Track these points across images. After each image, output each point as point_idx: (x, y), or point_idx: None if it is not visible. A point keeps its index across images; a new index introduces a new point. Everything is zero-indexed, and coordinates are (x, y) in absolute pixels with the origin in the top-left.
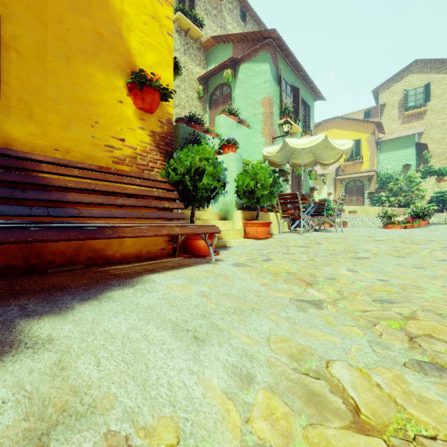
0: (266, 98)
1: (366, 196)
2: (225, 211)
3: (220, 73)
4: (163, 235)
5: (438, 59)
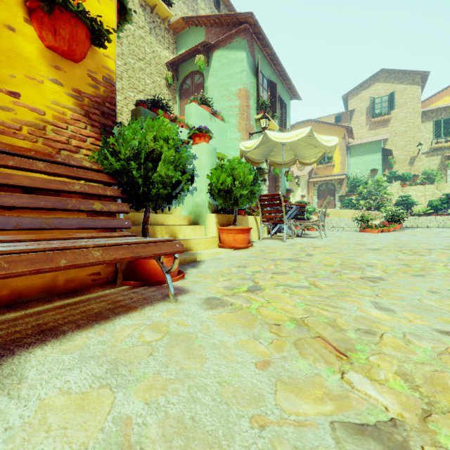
0: (242, 90)
1: (337, 199)
2: (195, 214)
3: (191, 60)
4: (59, 269)
5: (401, 70)
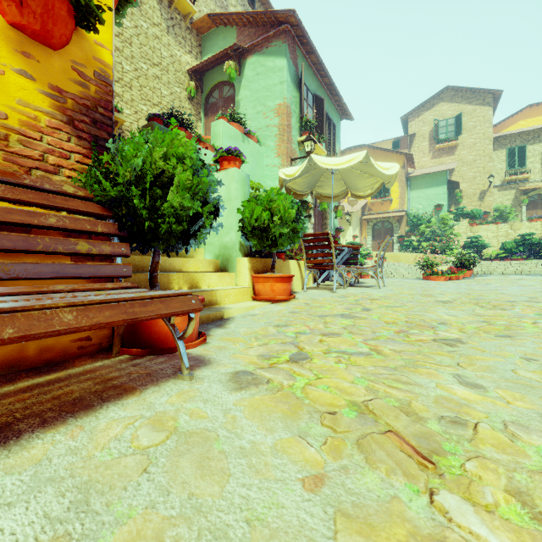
0: (282, 105)
1: (395, 240)
2: (223, 258)
3: (219, 67)
4: (1, 343)
5: (470, 88)
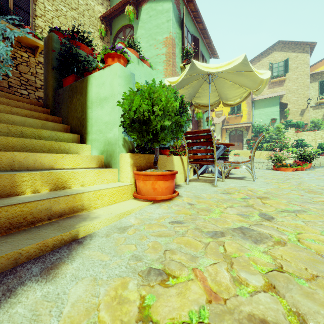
0: (168, 38)
1: (244, 142)
2: (107, 153)
3: (123, 15)
4: None
5: (294, 41)
